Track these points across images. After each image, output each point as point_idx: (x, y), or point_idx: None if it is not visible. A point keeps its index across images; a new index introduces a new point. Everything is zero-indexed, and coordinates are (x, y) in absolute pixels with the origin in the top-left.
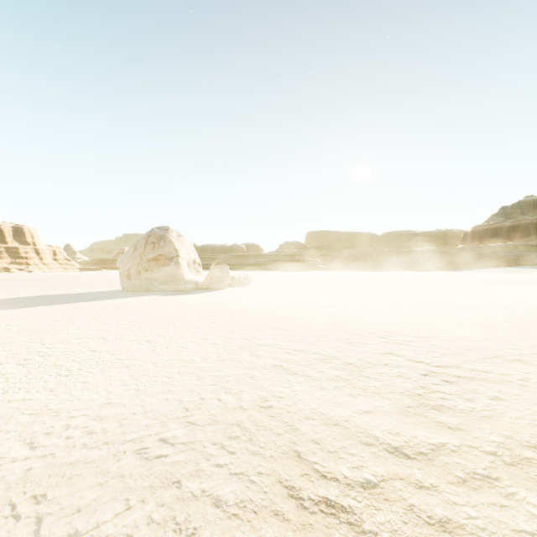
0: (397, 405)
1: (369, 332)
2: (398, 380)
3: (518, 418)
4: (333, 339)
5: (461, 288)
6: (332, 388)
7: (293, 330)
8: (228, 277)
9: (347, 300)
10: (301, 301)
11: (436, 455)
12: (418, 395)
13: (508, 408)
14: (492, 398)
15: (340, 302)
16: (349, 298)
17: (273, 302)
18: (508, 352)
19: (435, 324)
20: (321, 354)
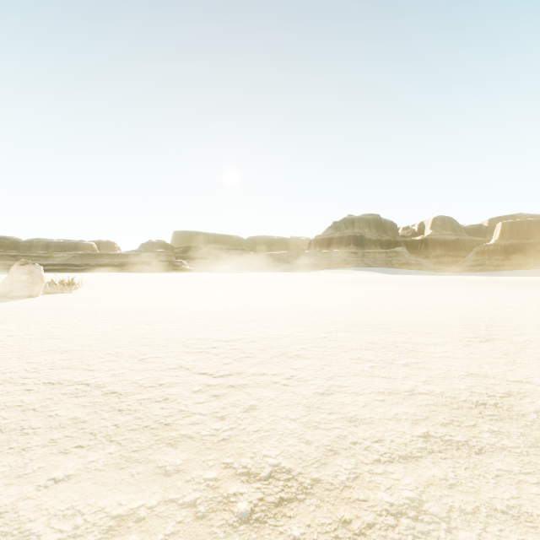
0: (122, 452)
1: (178, 342)
2: (159, 406)
3: (255, 432)
4: (124, 357)
5: (298, 287)
6: (43, 444)
7: (78, 350)
8: (41, 281)
9: (187, 304)
10: (131, 308)
11: (107, 539)
12: (165, 426)
13: (254, 419)
14: (248, 408)
15: (177, 307)
16: (192, 301)
17: (90, 312)
18: (295, 348)
19: (253, 324)
20: (84, 384)
